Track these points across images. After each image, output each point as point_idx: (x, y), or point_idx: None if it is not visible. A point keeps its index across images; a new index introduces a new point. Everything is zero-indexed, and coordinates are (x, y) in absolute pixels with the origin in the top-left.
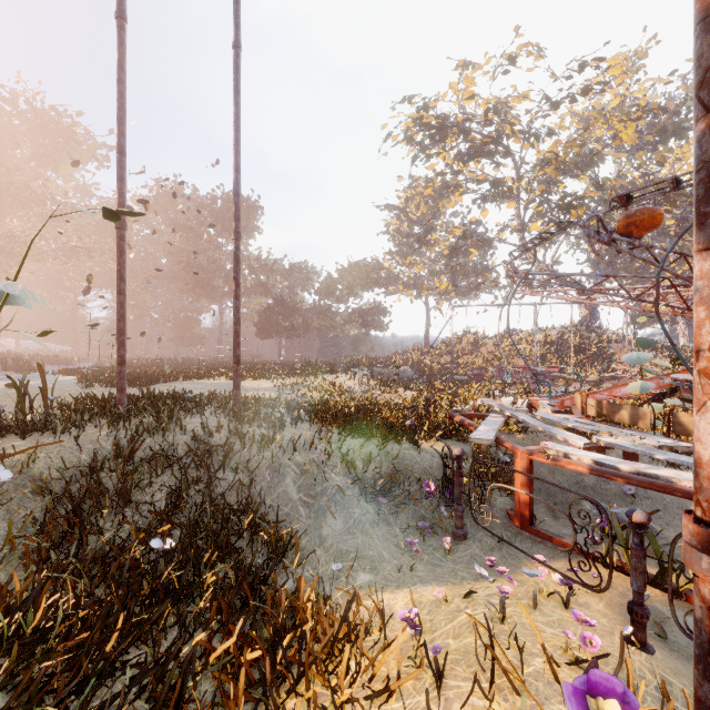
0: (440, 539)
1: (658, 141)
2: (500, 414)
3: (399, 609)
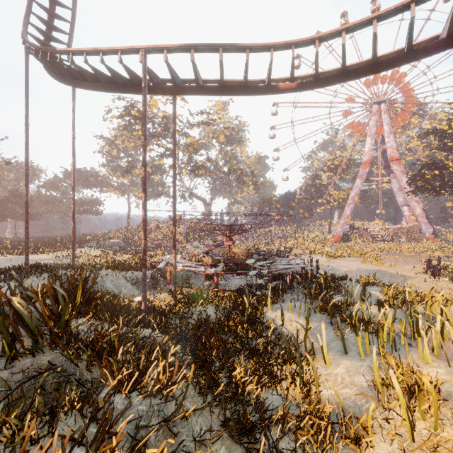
0: (150, 291)
1: (233, 142)
2: (165, 261)
3: None
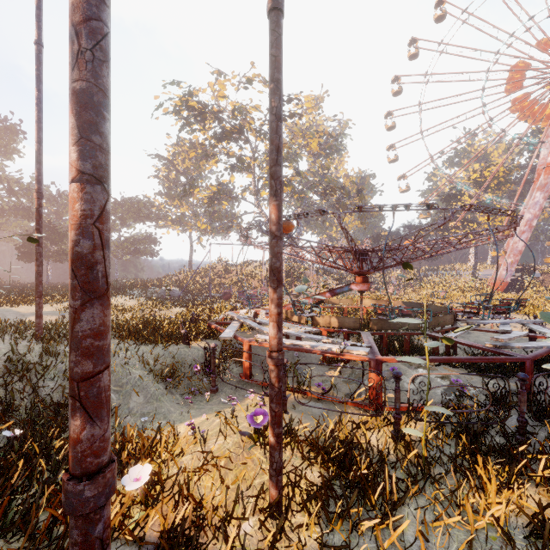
0: (204, 396)
1: (328, 153)
2: (238, 321)
3: (183, 431)
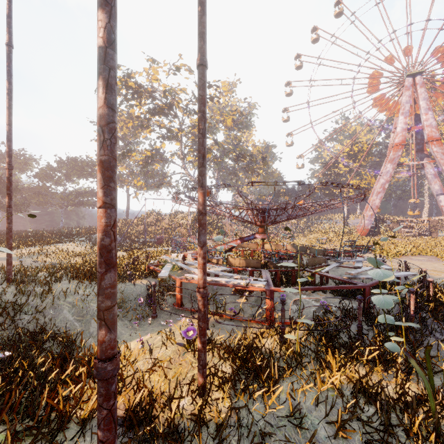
0: (146, 321)
1: (240, 127)
2: (171, 263)
3: (133, 347)
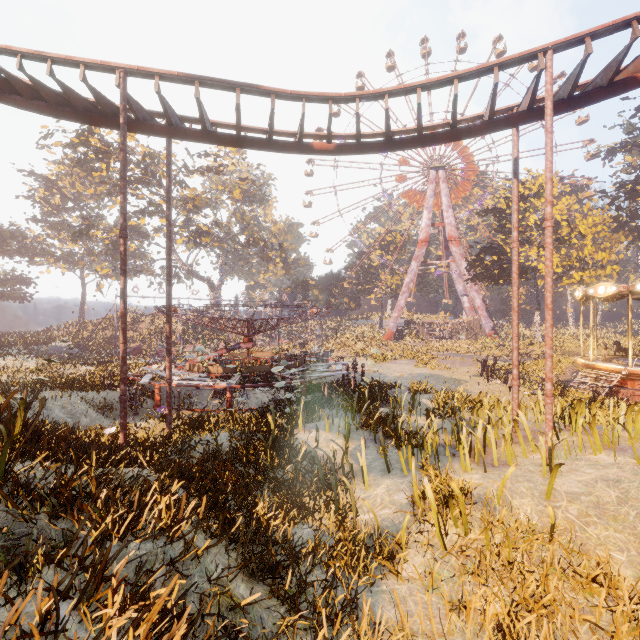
0: (129, 419)
1: (253, 201)
2: (152, 373)
3: None
